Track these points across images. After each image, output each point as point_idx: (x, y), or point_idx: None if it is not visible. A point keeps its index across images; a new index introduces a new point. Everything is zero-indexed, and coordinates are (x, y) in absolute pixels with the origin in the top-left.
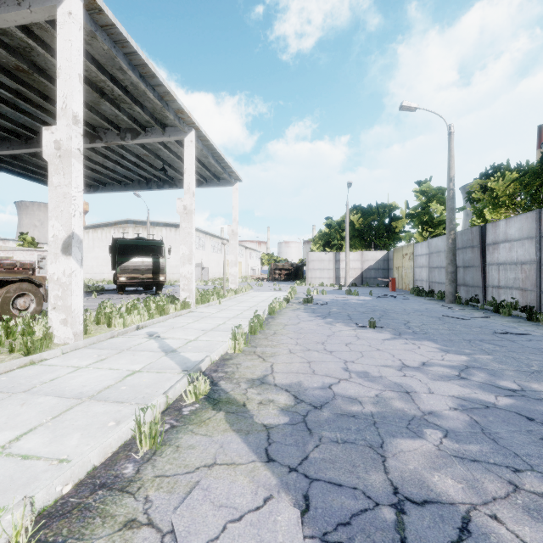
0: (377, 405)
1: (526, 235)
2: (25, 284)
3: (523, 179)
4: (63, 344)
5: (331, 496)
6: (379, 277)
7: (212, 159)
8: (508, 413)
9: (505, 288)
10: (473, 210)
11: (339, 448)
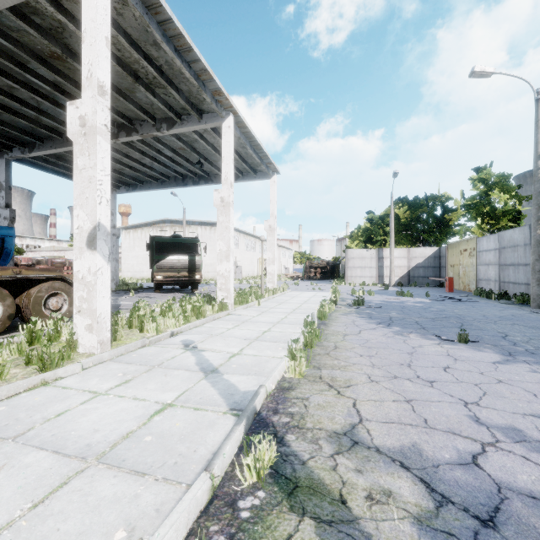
0: None
1: None
2: (57, 283)
3: None
4: (88, 353)
5: None
6: (429, 276)
7: (250, 149)
8: None
9: None
10: None
11: None
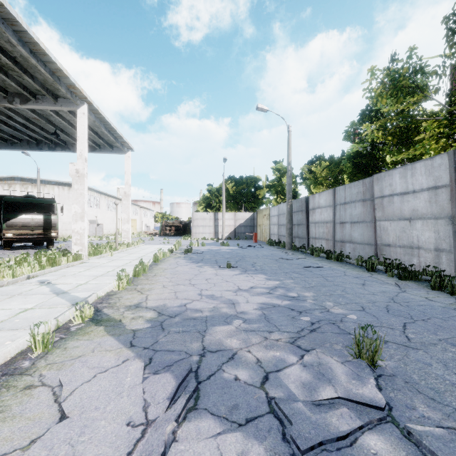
0: (212, 311)
1: (328, 204)
2: None
3: (331, 167)
4: None
5: (166, 356)
6: (247, 232)
7: (105, 130)
8: (283, 308)
9: (318, 238)
10: (306, 185)
11: (179, 335)
